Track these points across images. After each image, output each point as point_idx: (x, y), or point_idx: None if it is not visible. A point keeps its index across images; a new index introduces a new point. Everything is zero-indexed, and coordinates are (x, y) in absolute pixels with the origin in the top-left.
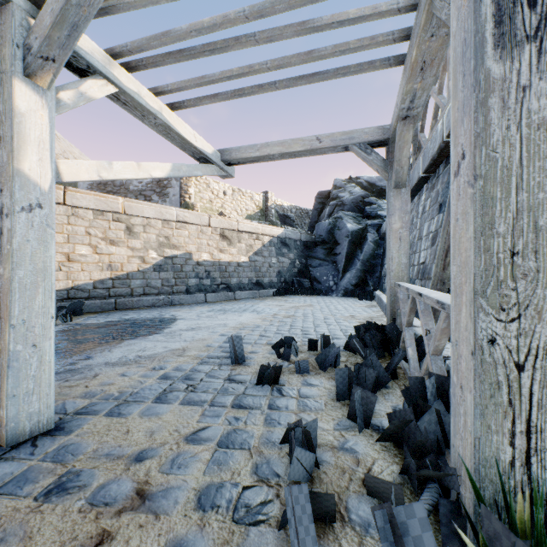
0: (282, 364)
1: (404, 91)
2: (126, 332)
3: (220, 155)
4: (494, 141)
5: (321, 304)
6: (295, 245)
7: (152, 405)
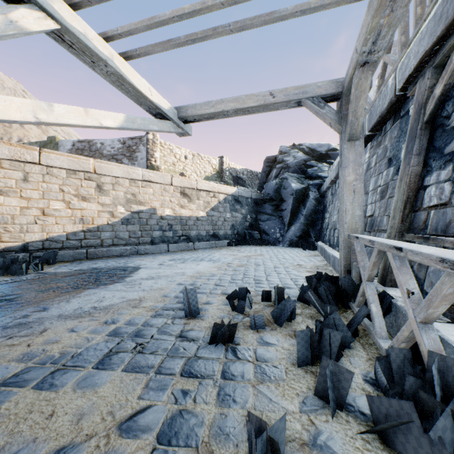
0: (236, 317)
1: (368, 29)
2: (89, 281)
3: (177, 112)
4: None
5: (270, 254)
6: (246, 202)
7: (92, 372)
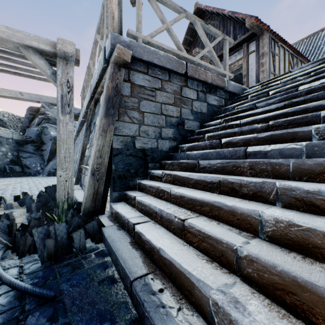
0: None
1: None
2: None
3: None
4: (61, 133)
5: (29, 181)
6: (7, 142)
7: None
